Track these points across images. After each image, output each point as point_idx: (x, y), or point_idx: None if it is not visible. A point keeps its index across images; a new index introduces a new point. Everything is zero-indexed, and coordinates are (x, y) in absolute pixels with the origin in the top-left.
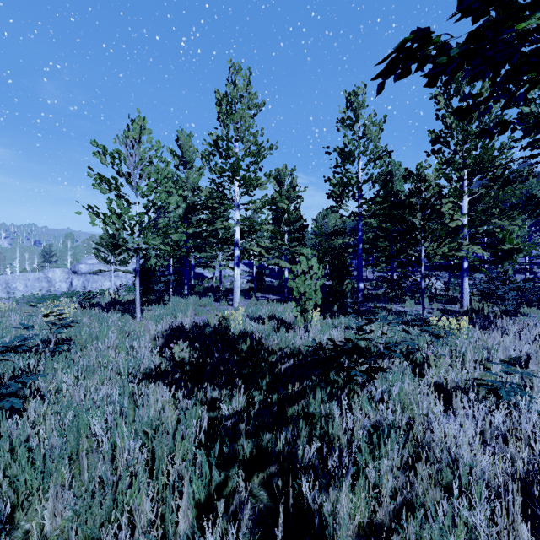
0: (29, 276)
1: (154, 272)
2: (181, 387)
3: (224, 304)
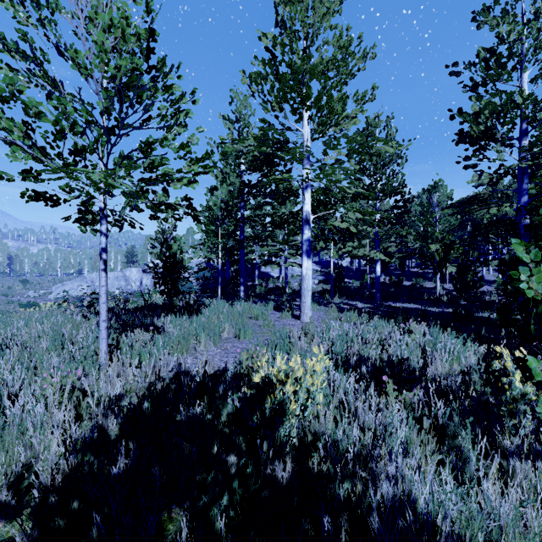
0: (109, 275)
1: (182, 266)
2: None
3: (285, 315)
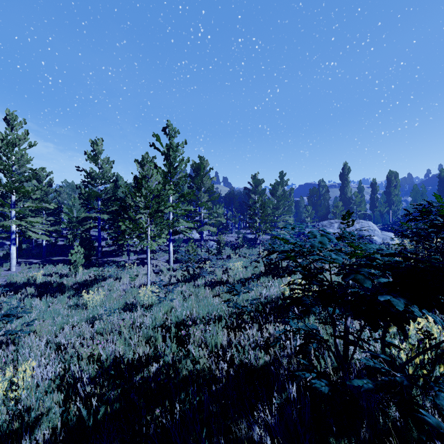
0: None
1: None
2: (42, 298)
3: (1, 270)
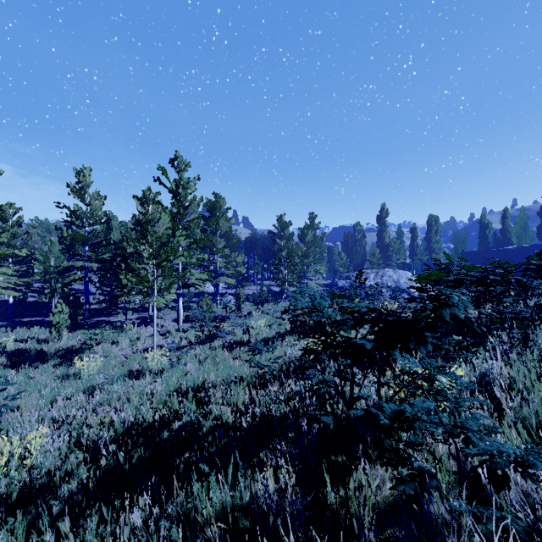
0: None
1: None
2: (17, 369)
3: None
